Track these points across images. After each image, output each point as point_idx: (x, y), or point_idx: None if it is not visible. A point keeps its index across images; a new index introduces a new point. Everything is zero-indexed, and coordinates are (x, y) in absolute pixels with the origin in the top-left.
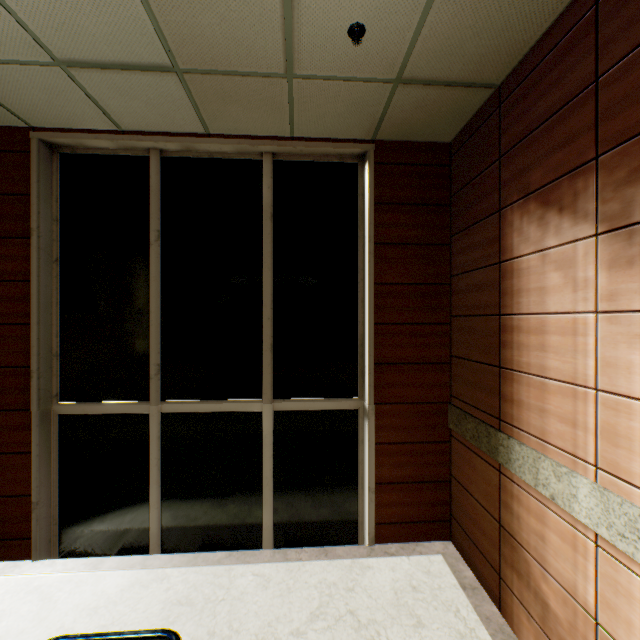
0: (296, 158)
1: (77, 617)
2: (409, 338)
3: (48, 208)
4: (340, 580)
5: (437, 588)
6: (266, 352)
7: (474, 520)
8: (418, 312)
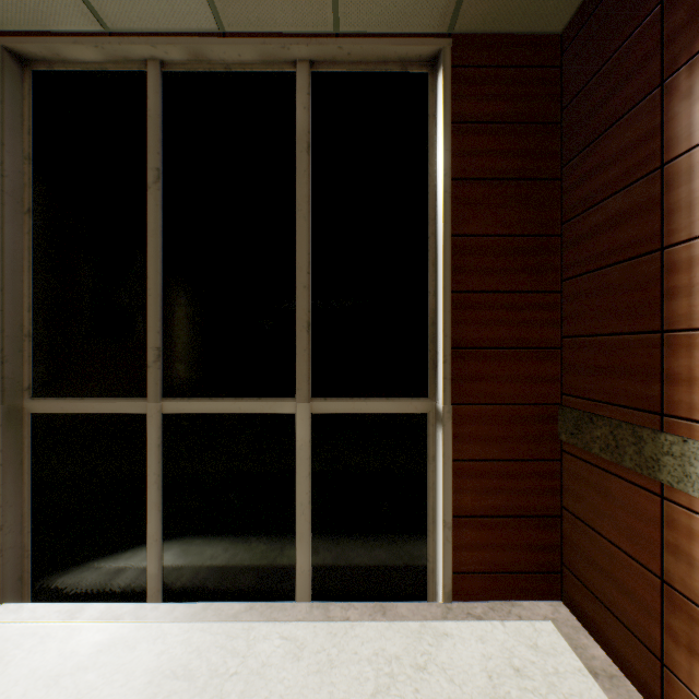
0: (342, 68)
1: (29, 689)
2: (501, 312)
3: (17, 141)
4: (405, 652)
5: (553, 673)
6: (301, 333)
7: (607, 573)
8: (514, 275)
